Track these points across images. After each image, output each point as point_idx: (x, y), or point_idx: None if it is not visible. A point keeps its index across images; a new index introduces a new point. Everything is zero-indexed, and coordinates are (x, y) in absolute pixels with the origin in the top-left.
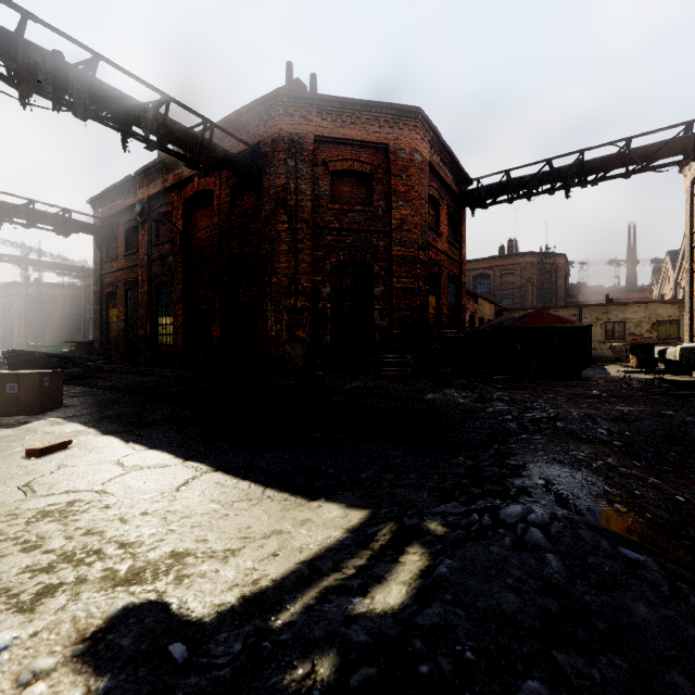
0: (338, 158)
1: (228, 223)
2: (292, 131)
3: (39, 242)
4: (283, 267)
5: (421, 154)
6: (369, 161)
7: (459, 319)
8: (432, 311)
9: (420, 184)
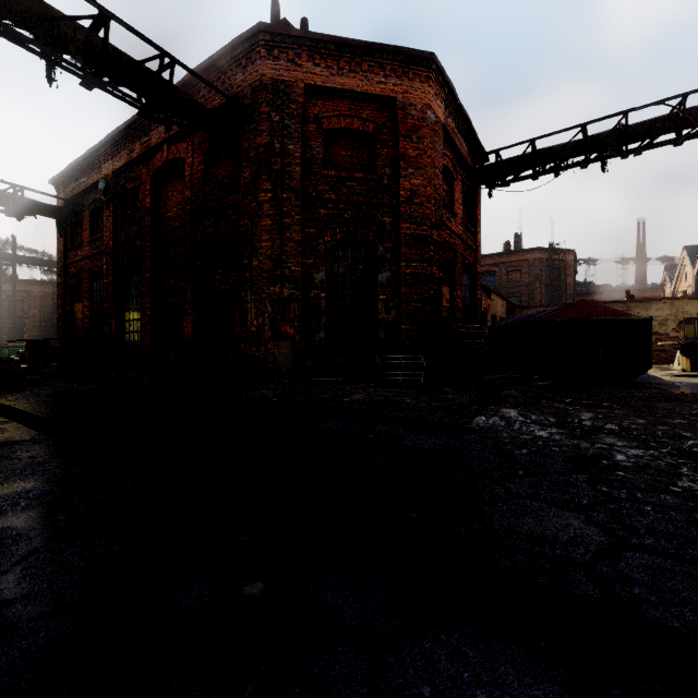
0: (334, 113)
1: (201, 196)
2: (277, 78)
3: (14, 235)
4: (266, 247)
5: (435, 113)
6: (372, 118)
7: (474, 315)
8: (446, 303)
9: (434, 148)
